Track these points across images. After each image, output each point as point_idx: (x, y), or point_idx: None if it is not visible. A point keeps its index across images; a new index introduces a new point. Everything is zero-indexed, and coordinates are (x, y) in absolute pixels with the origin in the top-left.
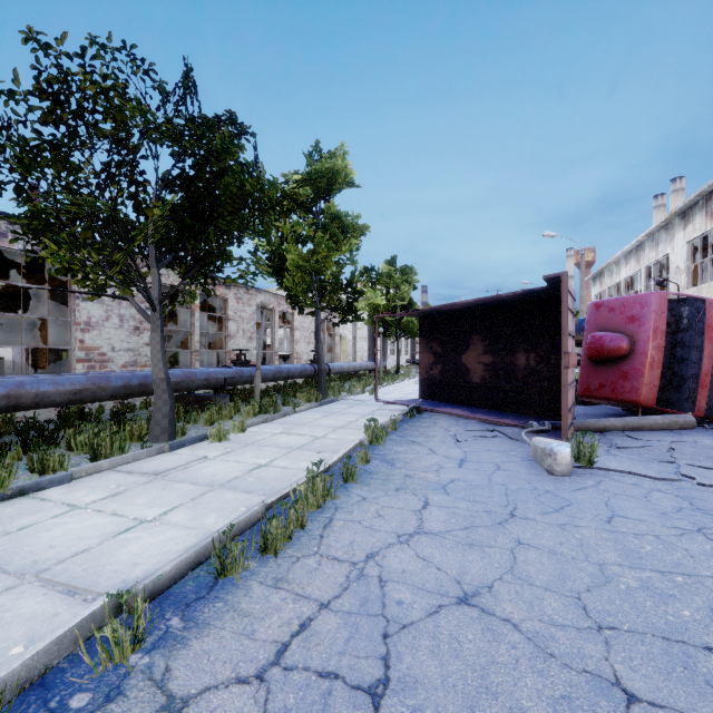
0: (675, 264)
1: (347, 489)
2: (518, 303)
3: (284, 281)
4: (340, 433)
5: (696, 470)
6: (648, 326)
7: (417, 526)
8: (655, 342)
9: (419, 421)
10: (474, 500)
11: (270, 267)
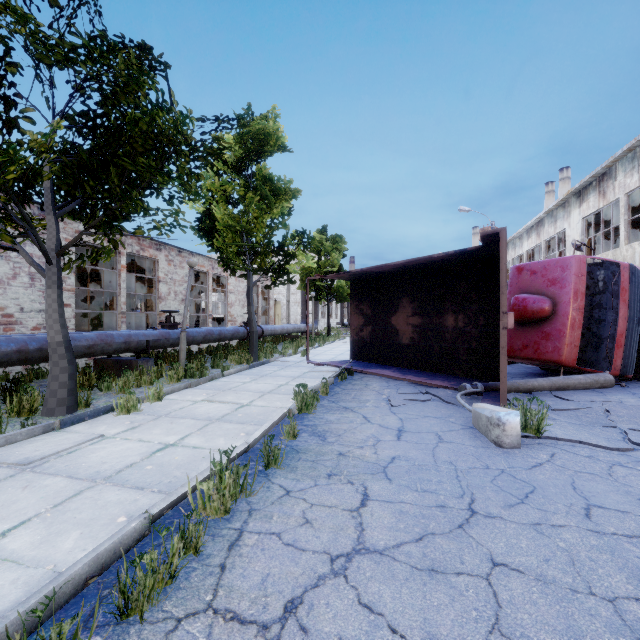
0: (571, 238)
1: (267, 478)
2: (447, 265)
3: (214, 241)
4: (267, 400)
5: None
6: (570, 289)
7: (356, 538)
8: (576, 304)
9: (350, 384)
10: (422, 489)
11: (200, 229)
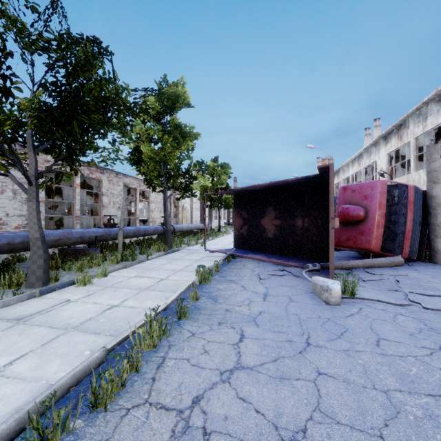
0: (380, 166)
1: (180, 326)
2: (297, 186)
3: (141, 168)
4: (178, 275)
5: (418, 297)
6: (376, 202)
7: (236, 361)
8: (380, 211)
9: (234, 264)
10: (278, 331)
11: (131, 159)
